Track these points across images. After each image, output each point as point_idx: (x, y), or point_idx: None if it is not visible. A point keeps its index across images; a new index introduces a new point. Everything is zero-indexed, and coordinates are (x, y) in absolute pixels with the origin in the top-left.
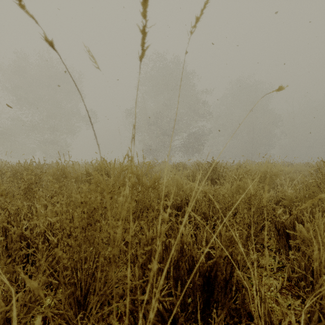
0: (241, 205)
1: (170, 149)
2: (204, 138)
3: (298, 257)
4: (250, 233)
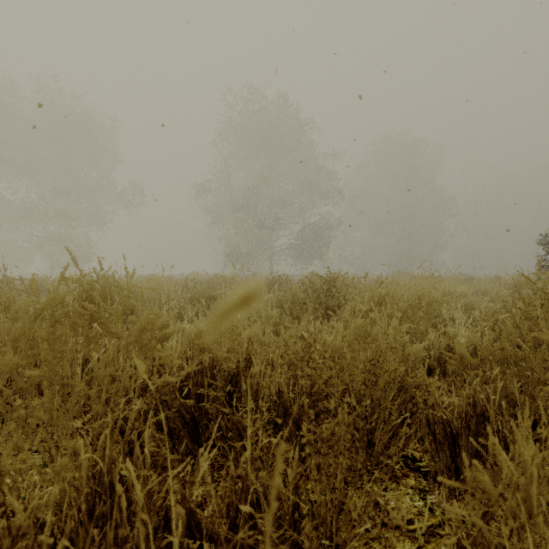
0: (359, 374)
1: (272, 252)
2: (329, 233)
3: (476, 491)
4: (375, 439)
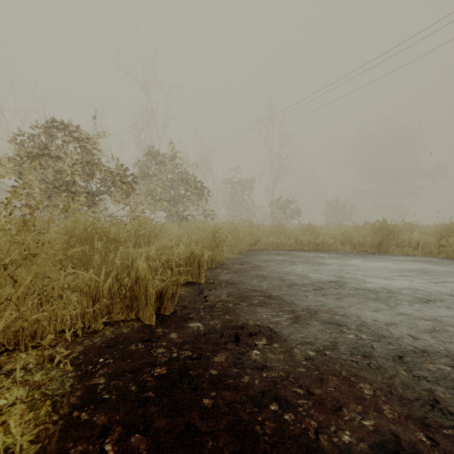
0: None
1: None
2: None
3: None
4: None
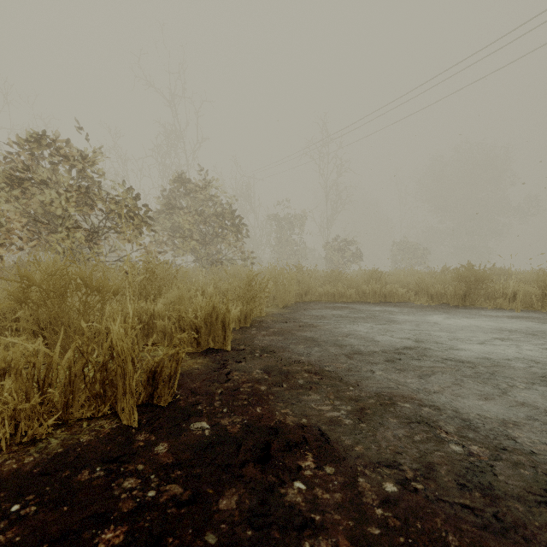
0: None
1: None
2: None
3: None
4: None
